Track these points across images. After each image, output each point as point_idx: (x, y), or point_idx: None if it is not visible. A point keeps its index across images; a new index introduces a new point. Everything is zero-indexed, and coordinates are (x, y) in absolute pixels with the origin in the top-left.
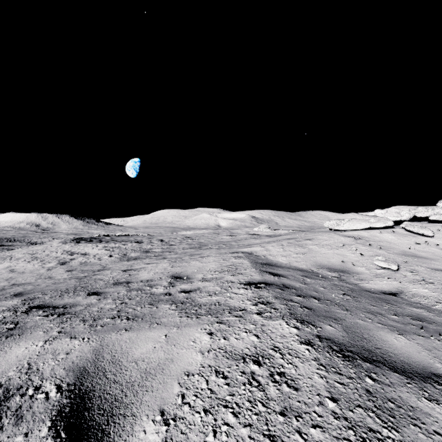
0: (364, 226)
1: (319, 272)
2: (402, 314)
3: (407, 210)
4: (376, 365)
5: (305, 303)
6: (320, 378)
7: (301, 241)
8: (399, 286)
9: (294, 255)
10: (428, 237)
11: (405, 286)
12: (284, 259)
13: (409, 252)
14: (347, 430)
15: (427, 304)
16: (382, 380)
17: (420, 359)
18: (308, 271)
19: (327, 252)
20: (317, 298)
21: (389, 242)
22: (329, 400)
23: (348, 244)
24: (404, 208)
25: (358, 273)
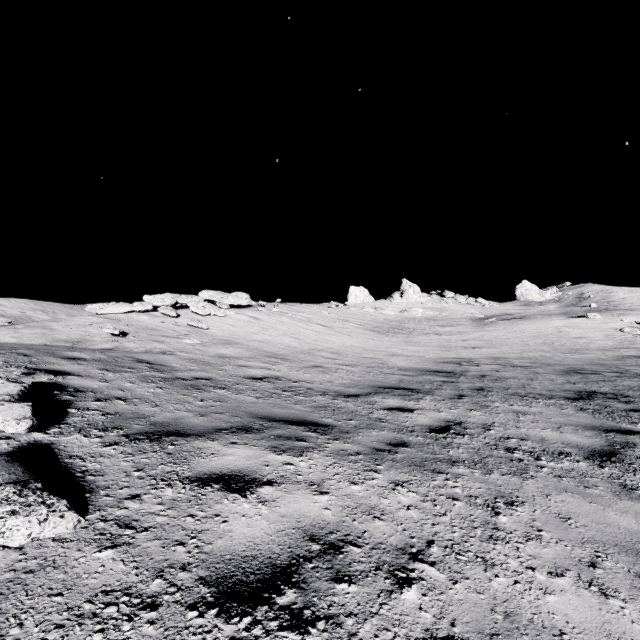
0: (126, 309)
1: (53, 345)
2: (98, 351)
3: (171, 297)
4: (45, 357)
5: (13, 348)
6: (1, 359)
7: (44, 323)
8: (119, 345)
9: (29, 336)
10: (175, 318)
11: (122, 344)
12: (13, 339)
13: (150, 327)
14: (7, 365)
15: (129, 350)
16: (44, 359)
17: (79, 356)
18: (40, 345)
19: (72, 330)
20: (29, 348)
21: (141, 322)
22: (3, 362)
23: (98, 323)
24: (171, 296)
25: (93, 341)
